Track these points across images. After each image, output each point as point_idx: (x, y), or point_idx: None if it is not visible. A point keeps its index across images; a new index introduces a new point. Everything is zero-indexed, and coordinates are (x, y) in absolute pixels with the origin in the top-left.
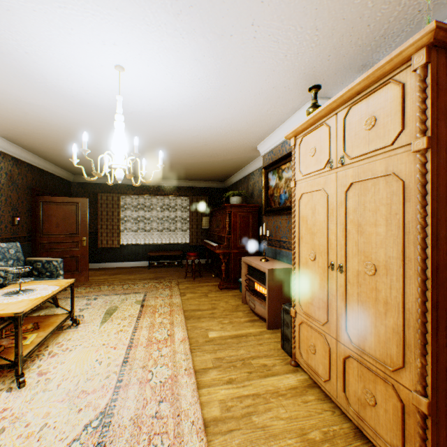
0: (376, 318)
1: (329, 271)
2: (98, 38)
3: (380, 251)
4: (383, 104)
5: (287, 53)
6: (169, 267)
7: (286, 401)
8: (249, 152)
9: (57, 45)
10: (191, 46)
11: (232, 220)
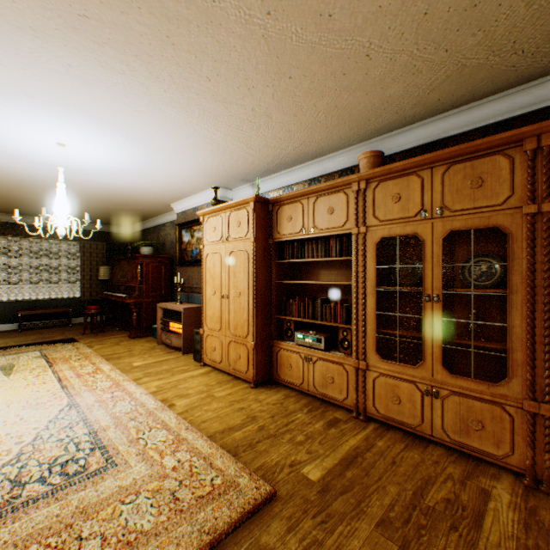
0: (240, 317)
1: (222, 299)
2: (55, 131)
3: (242, 285)
4: (243, 217)
5: (199, 166)
6: (52, 328)
7: (198, 378)
8: (163, 207)
9: (10, 124)
10: (133, 150)
11: (145, 270)
